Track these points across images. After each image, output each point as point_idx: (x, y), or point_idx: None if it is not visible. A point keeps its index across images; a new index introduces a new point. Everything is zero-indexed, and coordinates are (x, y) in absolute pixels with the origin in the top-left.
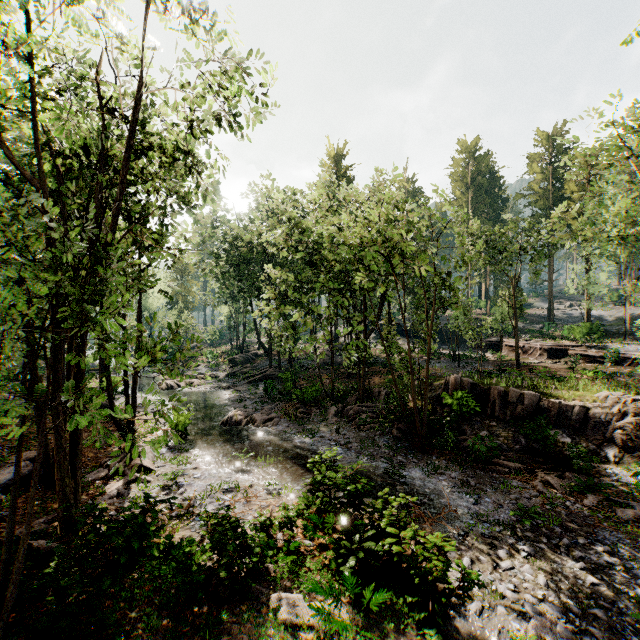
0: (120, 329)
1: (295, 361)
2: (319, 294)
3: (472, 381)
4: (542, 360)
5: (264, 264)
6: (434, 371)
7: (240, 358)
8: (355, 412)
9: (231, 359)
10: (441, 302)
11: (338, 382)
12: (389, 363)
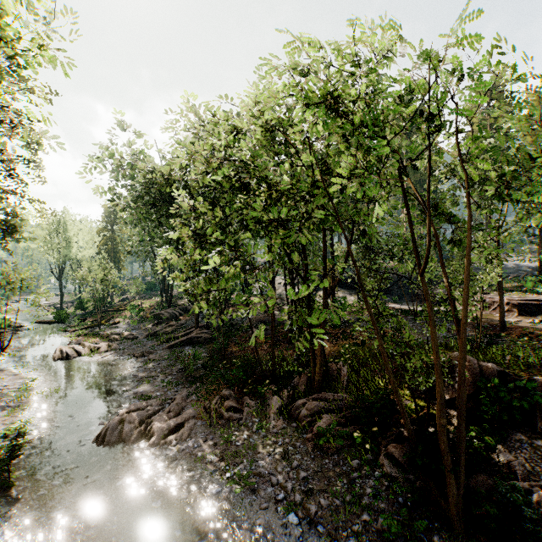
0: (1, 282)
1: (227, 318)
2: (255, 236)
3: (497, 367)
4: (513, 317)
5: (176, 191)
6: (399, 335)
7: (166, 314)
8: (310, 411)
9: (156, 315)
10: (461, 241)
11: (279, 349)
12: (382, 349)
